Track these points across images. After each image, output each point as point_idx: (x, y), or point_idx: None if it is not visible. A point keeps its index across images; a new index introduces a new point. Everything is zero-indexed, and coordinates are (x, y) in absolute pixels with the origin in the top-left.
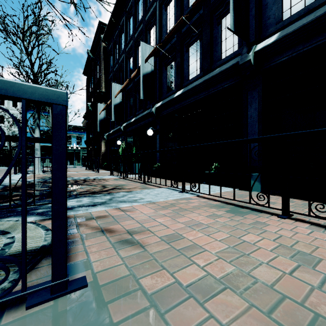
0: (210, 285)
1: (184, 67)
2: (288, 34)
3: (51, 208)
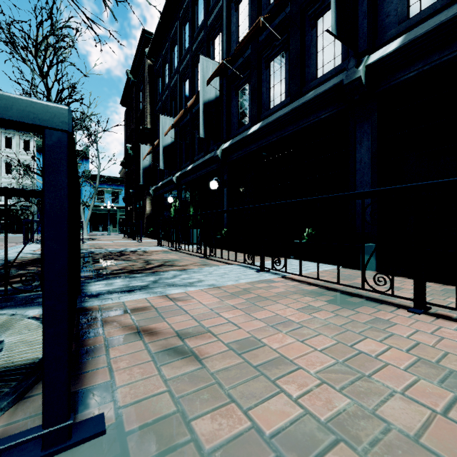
0: (309, 432)
1: (263, 91)
2: (418, 37)
3: (42, 303)
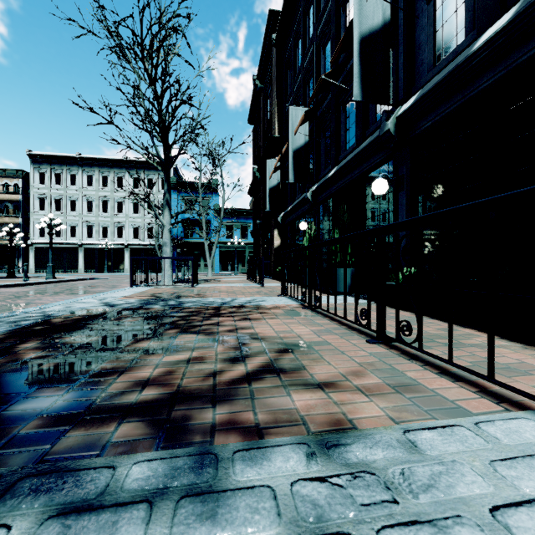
0: None
1: None
2: None
3: None
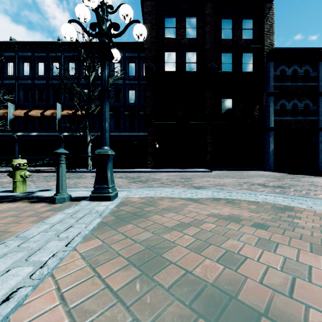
0: None
1: None
2: (23, 135)
3: None
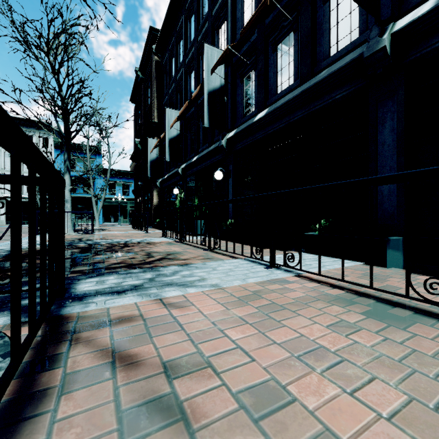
0: None
1: (269, 76)
2: None
3: None
